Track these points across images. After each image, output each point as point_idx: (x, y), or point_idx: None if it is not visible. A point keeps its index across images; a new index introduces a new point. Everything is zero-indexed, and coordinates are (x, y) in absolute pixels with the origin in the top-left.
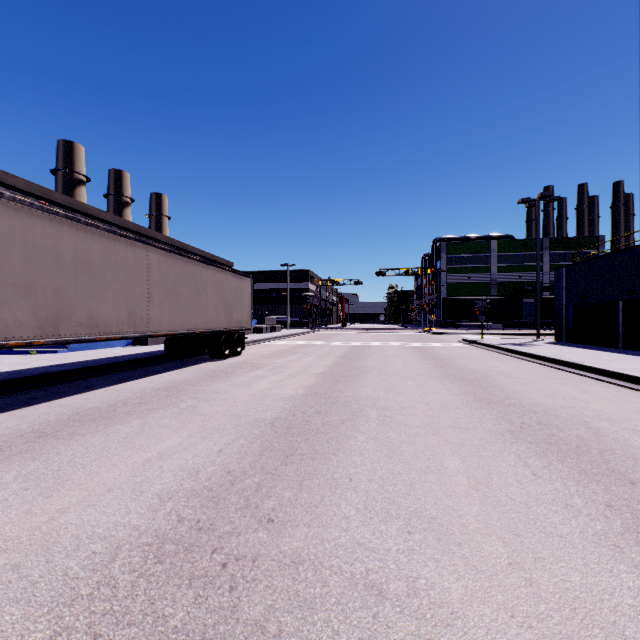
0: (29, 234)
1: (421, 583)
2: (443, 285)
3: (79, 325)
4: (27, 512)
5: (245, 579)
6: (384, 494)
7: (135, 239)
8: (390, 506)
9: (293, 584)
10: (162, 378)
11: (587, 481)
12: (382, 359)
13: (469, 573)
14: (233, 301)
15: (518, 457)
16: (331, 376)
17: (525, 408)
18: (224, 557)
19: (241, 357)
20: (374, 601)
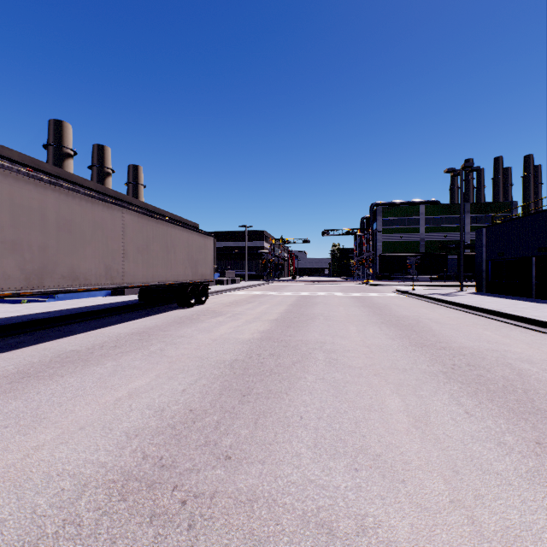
0: (16, 197)
1: (369, 521)
2: (379, 243)
3: (61, 278)
4: (4, 449)
5: (203, 517)
6: (332, 432)
7: (112, 202)
8: (338, 443)
9: (248, 522)
10: (135, 324)
11: (516, 419)
12: (327, 307)
13: (414, 511)
14: (198, 257)
15: (452, 396)
16: (283, 322)
17: (454, 351)
18: (184, 494)
19: (205, 305)
20: (325, 540)
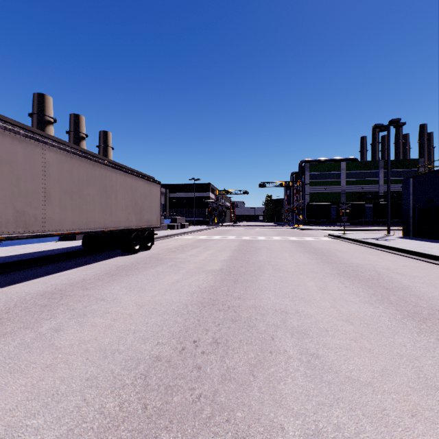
0: None
1: None
2: (307, 194)
3: None
4: None
5: None
6: None
7: (26, 135)
8: None
9: None
10: (60, 277)
11: None
12: (271, 253)
13: None
14: (143, 203)
15: None
16: (229, 274)
17: None
18: None
19: (150, 251)
20: None
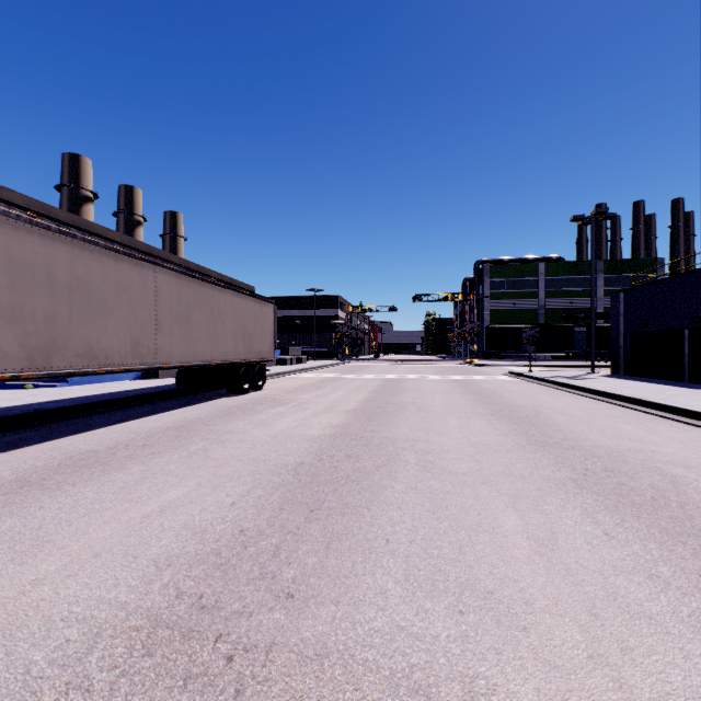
0: (15, 251)
1: (480, 685)
2: (486, 312)
3: (75, 356)
4: None
5: (255, 679)
6: (428, 560)
7: (141, 258)
8: (436, 576)
9: (316, 686)
10: (172, 416)
11: (671, 543)
12: (420, 394)
13: (540, 670)
14: (253, 329)
15: (585, 512)
16: (363, 413)
17: (586, 451)
18: (230, 647)
19: (262, 392)
20: None
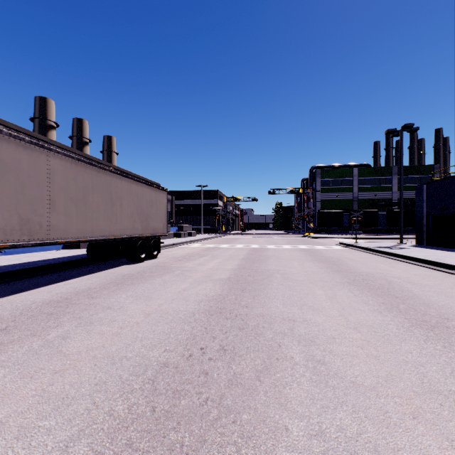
0: None
1: None
2: (318, 201)
3: None
4: None
5: None
6: None
7: (30, 142)
8: None
9: None
10: (65, 286)
11: None
12: (281, 262)
13: None
14: (149, 210)
15: None
16: (236, 283)
17: None
18: None
19: (156, 260)
20: None
